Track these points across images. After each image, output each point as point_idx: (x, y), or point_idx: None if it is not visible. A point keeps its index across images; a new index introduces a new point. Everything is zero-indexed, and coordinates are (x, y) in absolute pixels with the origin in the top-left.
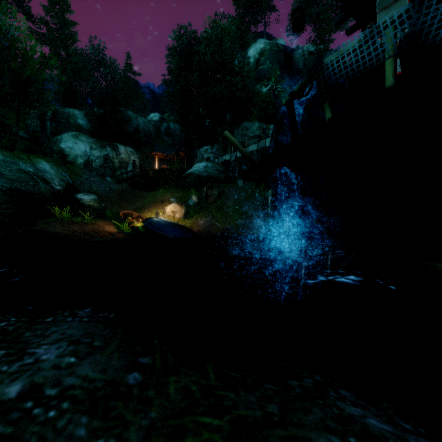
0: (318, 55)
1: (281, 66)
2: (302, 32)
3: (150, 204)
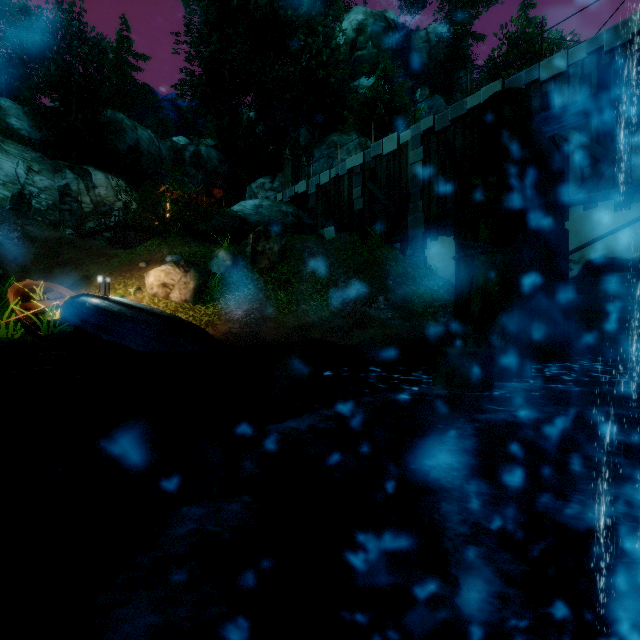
0: (451, 43)
1: (392, 55)
2: (423, 8)
3: (112, 269)
